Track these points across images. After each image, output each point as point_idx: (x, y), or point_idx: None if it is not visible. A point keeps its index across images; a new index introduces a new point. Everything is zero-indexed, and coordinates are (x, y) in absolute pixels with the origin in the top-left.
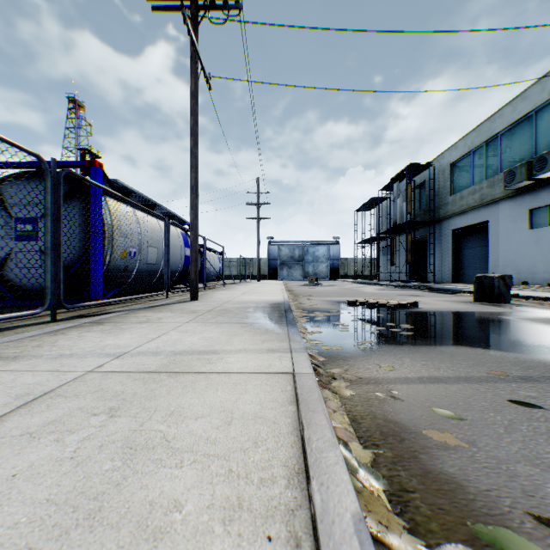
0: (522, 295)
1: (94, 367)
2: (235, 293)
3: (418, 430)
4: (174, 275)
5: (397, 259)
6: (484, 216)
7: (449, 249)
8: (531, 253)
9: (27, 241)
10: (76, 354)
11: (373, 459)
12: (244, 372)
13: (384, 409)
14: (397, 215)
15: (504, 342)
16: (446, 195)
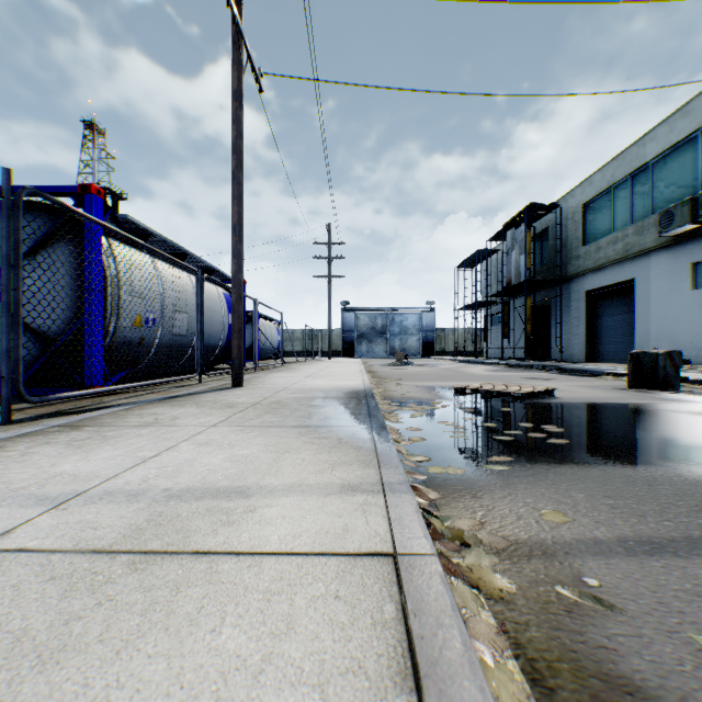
0: (693, 378)
1: None
2: (297, 376)
3: None
4: (214, 351)
5: (511, 331)
6: (629, 273)
7: (582, 317)
8: (695, 322)
9: None
10: None
11: None
12: (292, 552)
13: (589, 637)
14: (512, 272)
15: None
16: (577, 246)
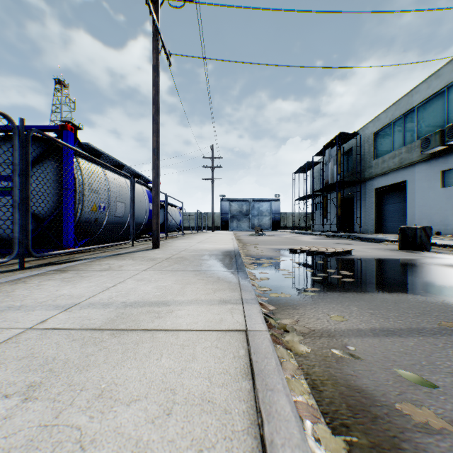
0: (439, 243)
1: (36, 322)
2: (192, 242)
3: (389, 401)
4: (140, 226)
5: (328, 213)
6: (402, 177)
7: (373, 205)
8: (444, 208)
9: (6, 196)
10: (26, 306)
11: (346, 450)
12: (193, 329)
13: (344, 371)
14: (329, 176)
15: (441, 289)
16: (370, 159)
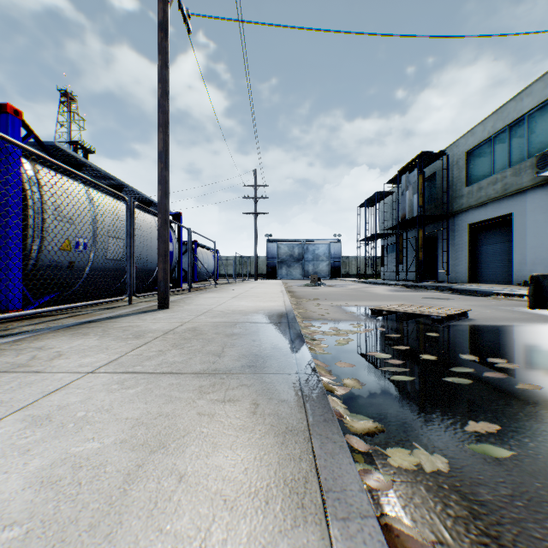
0: None
1: None
2: (224, 296)
3: None
4: (152, 274)
5: (403, 258)
6: (507, 209)
7: (465, 246)
8: None
9: None
10: None
11: None
12: None
13: None
14: (406, 209)
15: None
16: (461, 186)
